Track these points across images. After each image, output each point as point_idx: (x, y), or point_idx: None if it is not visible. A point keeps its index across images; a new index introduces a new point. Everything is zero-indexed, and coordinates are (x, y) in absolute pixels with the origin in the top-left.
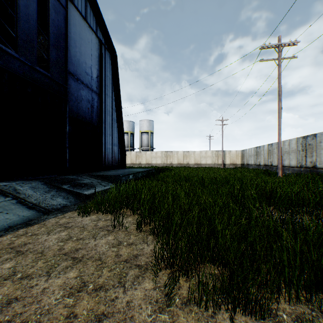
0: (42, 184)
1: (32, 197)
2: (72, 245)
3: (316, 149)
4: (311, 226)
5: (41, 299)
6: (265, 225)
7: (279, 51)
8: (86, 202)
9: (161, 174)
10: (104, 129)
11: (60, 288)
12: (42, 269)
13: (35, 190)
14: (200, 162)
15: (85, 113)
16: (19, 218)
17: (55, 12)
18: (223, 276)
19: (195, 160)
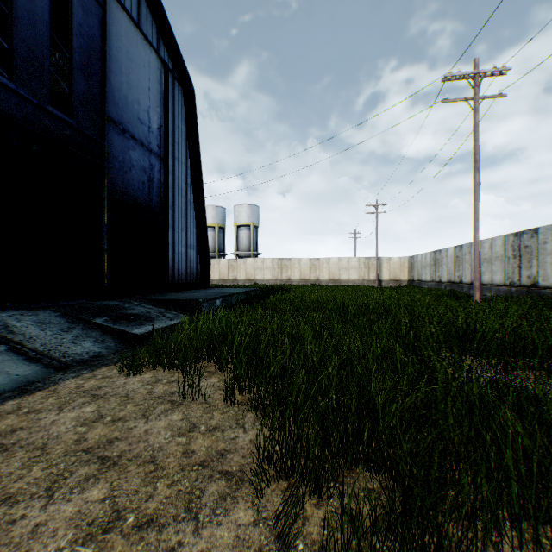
0: (58, 317)
1: (36, 339)
2: (102, 432)
3: (537, 255)
4: (551, 396)
5: (27, 550)
6: (464, 394)
7: (476, 84)
8: (136, 349)
9: (271, 298)
10: (172, 219)
11: (68, 525)
12: (39, 482)
13: (44, 327)
14: (339, 277)
15: (137, 191)
16: (10, 380)
17: (84, 11)
18: (391, 497)
19: (329, 274)
